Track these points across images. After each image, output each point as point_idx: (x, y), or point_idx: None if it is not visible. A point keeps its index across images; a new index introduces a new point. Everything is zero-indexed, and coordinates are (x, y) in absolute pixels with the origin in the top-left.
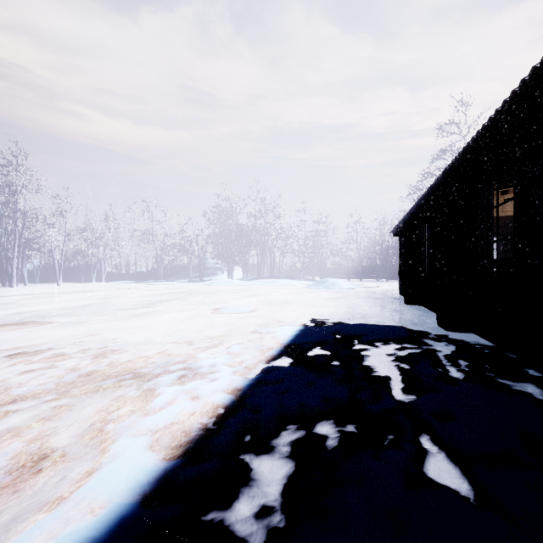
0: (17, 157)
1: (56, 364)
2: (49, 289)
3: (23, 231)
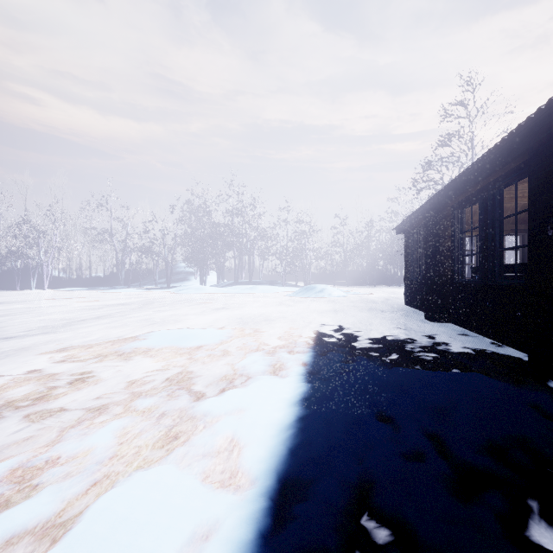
0: None
1: None
2: None
3: None
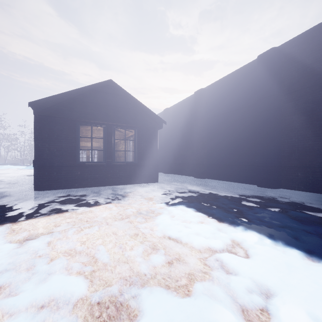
0: None
1: None
2: None
3: None
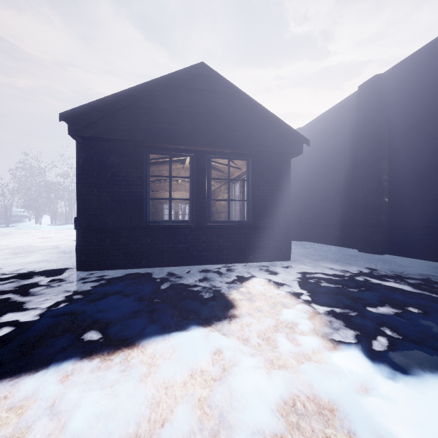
0: None
1: None
2: None
3: None
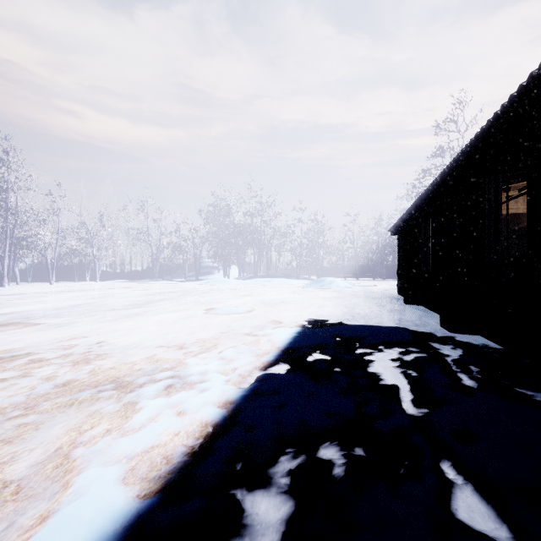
0: (8, 154)
1: (31, 372)
2: (41, 289)
3: (14, 229)
